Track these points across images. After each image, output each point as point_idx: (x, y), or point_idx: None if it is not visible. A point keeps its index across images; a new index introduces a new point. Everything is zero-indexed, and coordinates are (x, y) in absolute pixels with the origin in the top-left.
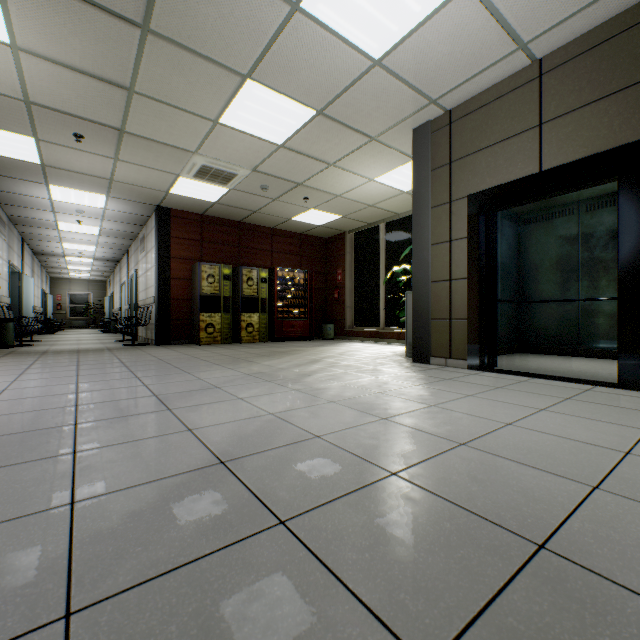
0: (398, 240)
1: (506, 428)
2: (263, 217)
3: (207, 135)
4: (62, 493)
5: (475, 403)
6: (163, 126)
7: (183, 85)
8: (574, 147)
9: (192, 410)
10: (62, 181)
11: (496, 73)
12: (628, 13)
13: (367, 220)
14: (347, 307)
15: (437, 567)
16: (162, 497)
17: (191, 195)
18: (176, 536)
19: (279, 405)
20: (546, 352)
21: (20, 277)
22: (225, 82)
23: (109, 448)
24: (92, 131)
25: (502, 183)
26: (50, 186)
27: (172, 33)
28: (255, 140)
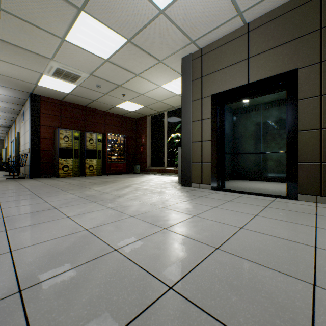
0: (174, 121)
1: (241, 231)
2: (99, 104)
3: (58, 48)
4: None
5: (219, 212)
6: (26, 38)
7: (37, 9)
8: (265, 71)
9: (24, 230)
10: None
11: (226, 28)
12: (292, 1)
13: (158, 109)
14: (147, 156)
15: None
16: None
17: (52, 87)
18: None
19: (94, 221)
20: (246, 179)
21: None
22: (66, 11)
23: None
24: None
25: (229, 89)
26: None
27: None
28: (90, 55)
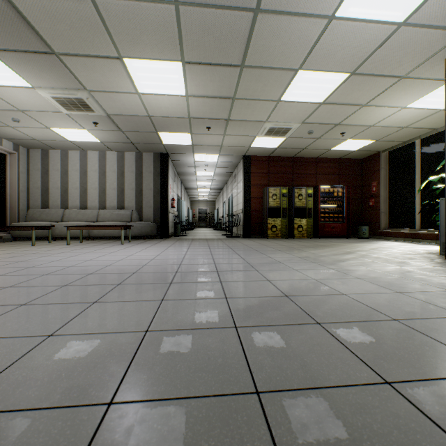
0: (436, 152)
1: None
2: (309, 151)
3: (273, 110)
4: (221, 294)
5: None
6: (248, 112)
7: (260, 87)
8: None
9: (268, 272)
10: (199, 151)
11: None
12: None
13: (401, 139)
14: (381, 212)
15: (409, 359)
16: (260, 303)
17: (262, 146)
18: (268, 316)
19: (319, 275)
20: None
21: (180, 201)
22: (284, 77)
23: (233, 282)
24: (214, 124)
25: None
26: (194, 154)
27: (255, 63)
28: (303, 104)
